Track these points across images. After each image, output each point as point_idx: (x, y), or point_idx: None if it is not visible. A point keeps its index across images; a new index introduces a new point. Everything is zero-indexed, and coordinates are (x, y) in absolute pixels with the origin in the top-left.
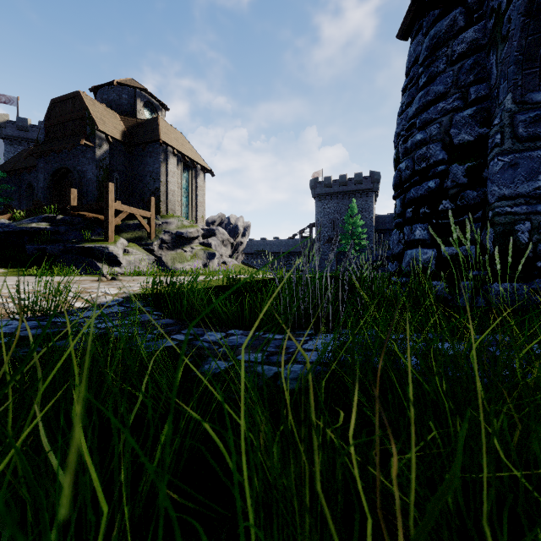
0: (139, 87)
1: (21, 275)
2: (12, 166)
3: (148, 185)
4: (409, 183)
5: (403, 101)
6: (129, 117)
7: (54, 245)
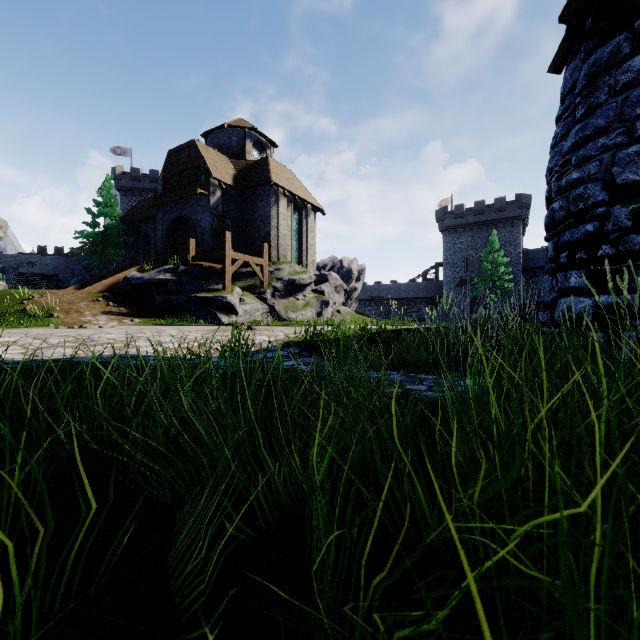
0: (249, 127)
1: (154, 324)
2: (131, 218)
3: (258, 230)
4: (563, 225)
5: (557, 131)
6: (239, 159)
7: (178, 295)
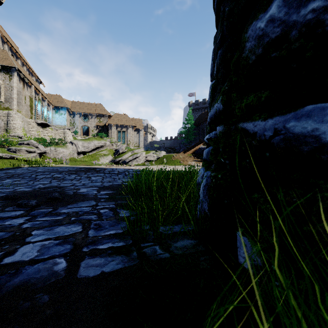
0: None
1: None
2: (197, 123)
3: None
4: None
5: None
6: None
7: None
